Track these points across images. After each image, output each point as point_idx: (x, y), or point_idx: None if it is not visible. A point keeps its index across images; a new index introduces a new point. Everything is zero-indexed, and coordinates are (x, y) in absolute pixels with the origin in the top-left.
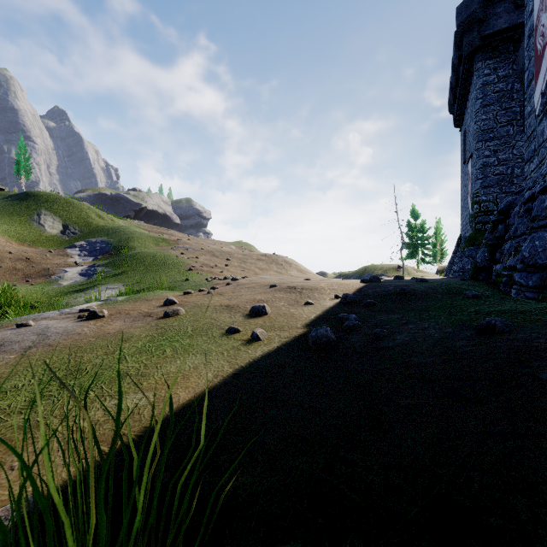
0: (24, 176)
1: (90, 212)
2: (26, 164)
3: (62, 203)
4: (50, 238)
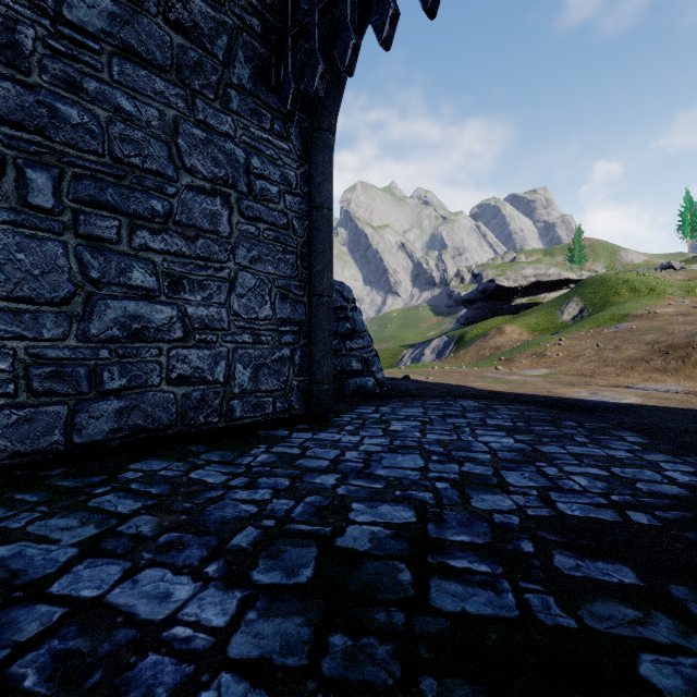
0: (689, 236)
1: (621, 287)
2: (692, 221)
3: (596, 285)
4: (558, 325)
